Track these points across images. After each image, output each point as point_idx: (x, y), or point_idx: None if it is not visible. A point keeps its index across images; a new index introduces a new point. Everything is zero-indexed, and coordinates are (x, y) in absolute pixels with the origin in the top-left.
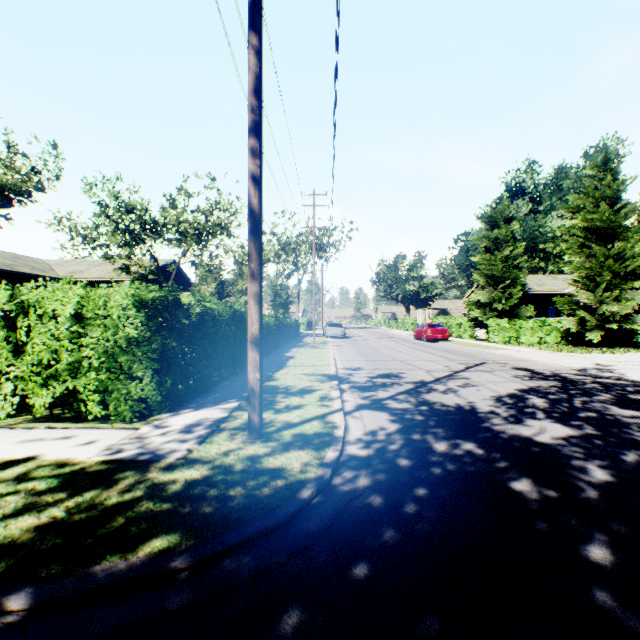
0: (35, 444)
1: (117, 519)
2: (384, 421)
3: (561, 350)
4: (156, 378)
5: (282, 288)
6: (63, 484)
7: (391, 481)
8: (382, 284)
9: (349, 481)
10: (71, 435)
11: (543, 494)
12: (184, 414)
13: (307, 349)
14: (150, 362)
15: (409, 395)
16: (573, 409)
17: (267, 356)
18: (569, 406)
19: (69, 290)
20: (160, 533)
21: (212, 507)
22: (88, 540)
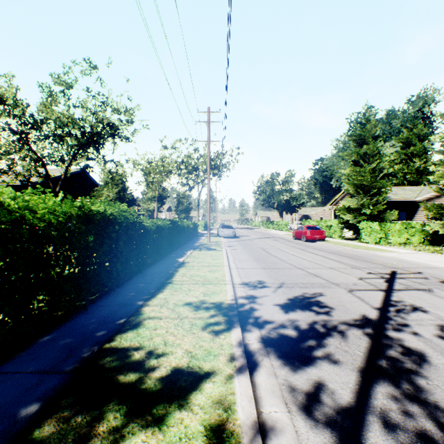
0: None
1: None
2: None
3: (439, 251)
4: None
5: (184, 197)
6: None
7: None
8: (262, 195)
9: None
10: None
11: None
12: None
13: (201, 251)
14: None
15: (395, 387)
16: None
17: (157, 262)
18: None
19: None
20: None
21: None
22: None
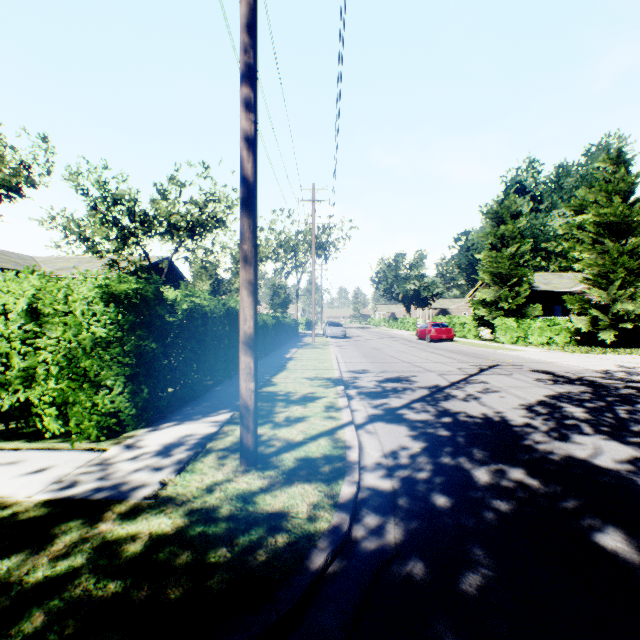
0: None
1: (32, 616)
2: (404, 437)
3: (574, 351)
4: (129, 387)
5: (281, 287)
6: None
7: (432, 533)
8: (382, 283)
9: (374, 533)
10: (18, 460)
11: None
12: (165, 429)
13: (307, 350)
14: (121, 368)
15: (426, 403)
16: (621, 421)
17: (265, 357)
18: (615, 417)
19: (23, 280)
20: None
21: (181, 589)
22: None
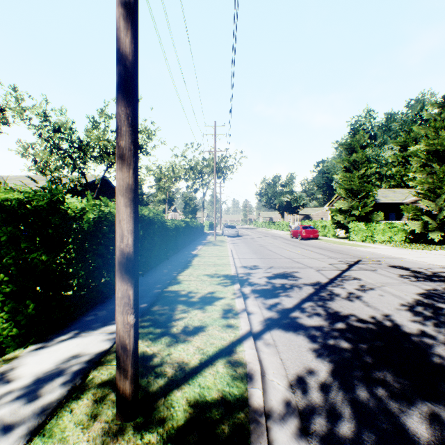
0: None
1: None
2: (305, 353)
3: (411, 247)
4: (9, 305)
5: (191, 199)
6: None
7: None
8: (264, 196)
9: None
10: None
11: None
12: (54, 346)
13: (209, 247)
14: None
15: (315, 303)
16: None
17: (176, 254)
18: None
19: None
20: None
21: None
22: None
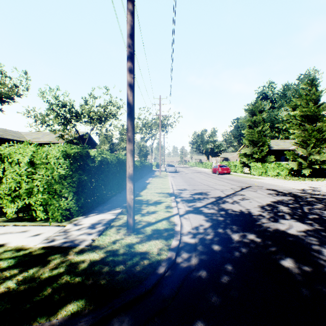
0: (5, 236)
1: (47, 289)
2: (202, 220)
3: (289, 179)
4: (75, 197)
5: (143, 146)
6: (17, 263)
7: (210, 260)
8: (195, 144)
9: (186, 260)
10: (26, 230)
11: (301, 269)
12: (91, 217)
13: (157, 178)
14: (72, 188)
15: (213, 205)
16: (304, 213)
17: (136, 182)
18: (302, 211)
19: (27, 148)
20: (72, 300)
21: (105, 280)
22: (27, 305)
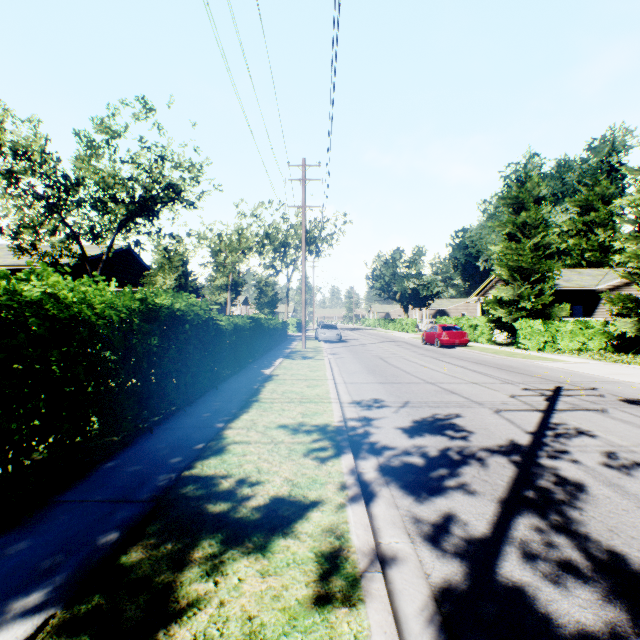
0: None
1: None
2: None
3: (626, 361)
4: None
5: (268, 284)
6: None
7: None
8: (379, 281)
9: None
10: None
11: None
12: None
13: (295, 361)
14: None
15: (541, 518)
16: None
17: (235, 375)
18: None
19: None
20: None
21: None
22: None
